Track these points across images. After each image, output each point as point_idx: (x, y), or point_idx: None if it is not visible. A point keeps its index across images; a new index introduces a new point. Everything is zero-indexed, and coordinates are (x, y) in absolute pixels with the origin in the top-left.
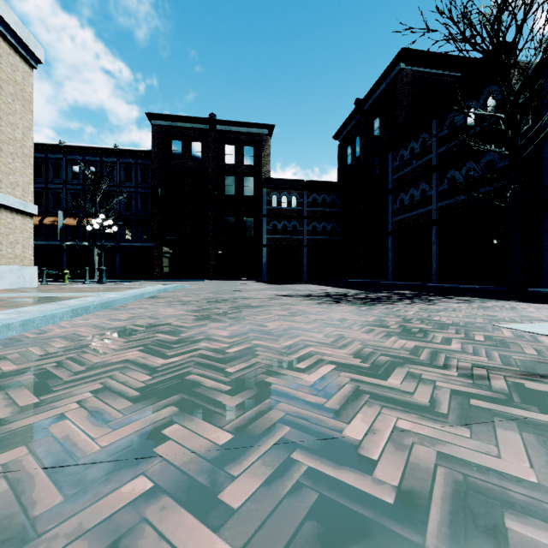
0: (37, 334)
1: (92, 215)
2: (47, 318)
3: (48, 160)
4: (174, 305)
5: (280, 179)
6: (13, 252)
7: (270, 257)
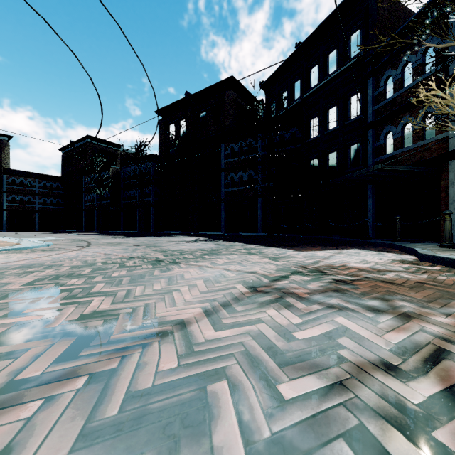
0: None
1: None
2: None
3: None
4: None
5: (18, 170)
6: None
7: (10, 217)
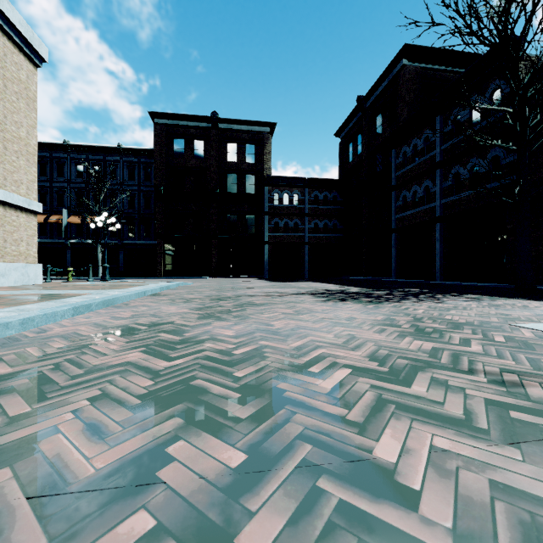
0: (36, 333)
1: (96, 213)
2: (48, 316)
3: (53, 159)
4: (177, 302)
5: (282, 177)
6: (17, 249)
7: (271, 254)
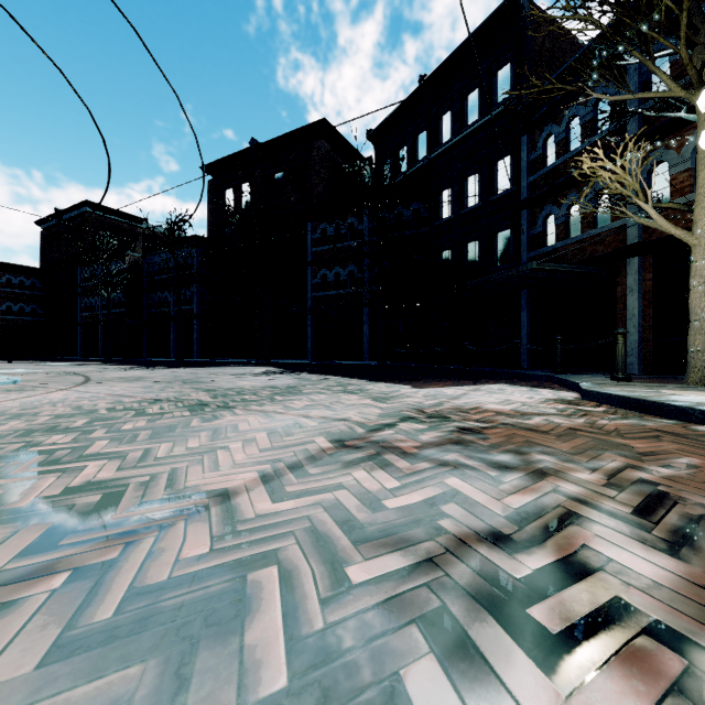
0: None
1: None
2: None
3: None
4: None
5: None
6: None
7: None
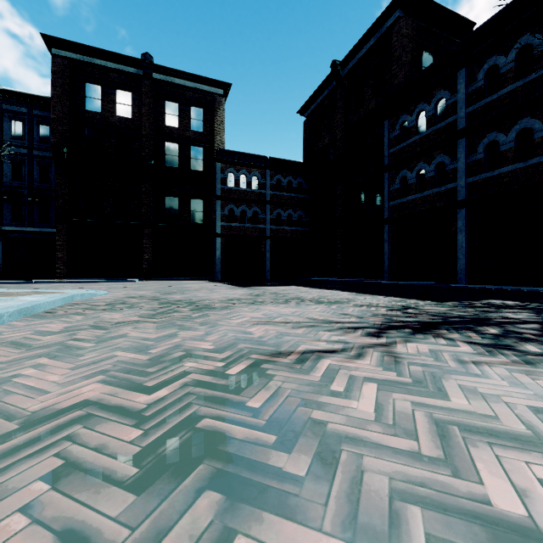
0: None
1: None
2: None
3: None
4: None
5: (238, 152)
6: None
7: (225, 250)
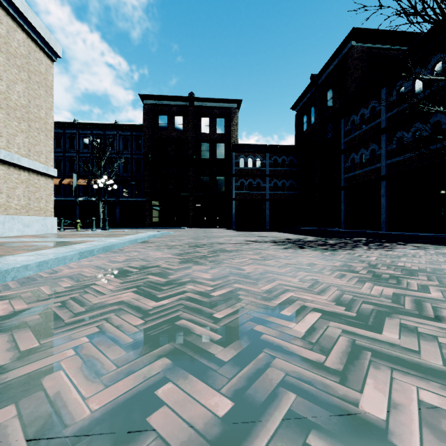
0: (49, 274)
1: (98, 176)
2: (59, 259)
3: (65, 135)
4: (162, 249)
5: (246, 144)
6: (38, 205)
7: (238, 209)
